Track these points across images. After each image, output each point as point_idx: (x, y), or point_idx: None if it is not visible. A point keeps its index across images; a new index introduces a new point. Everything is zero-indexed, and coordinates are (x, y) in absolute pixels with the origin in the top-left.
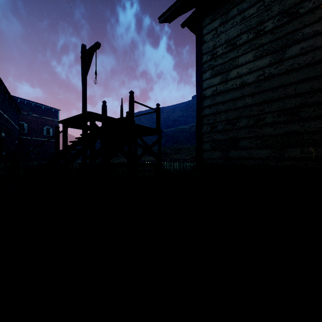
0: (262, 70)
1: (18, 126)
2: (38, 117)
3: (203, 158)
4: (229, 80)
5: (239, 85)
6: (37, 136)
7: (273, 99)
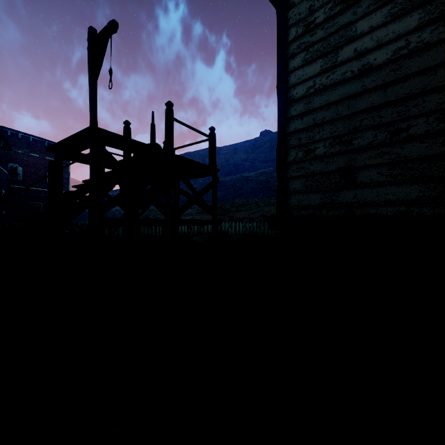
0: (404, 38)
1: (6, 169)
2: (39, 158)
3: (290, 205)
4: (338, 66)
5: (358, 71)
6: (37, 184)
7: (427, 89)
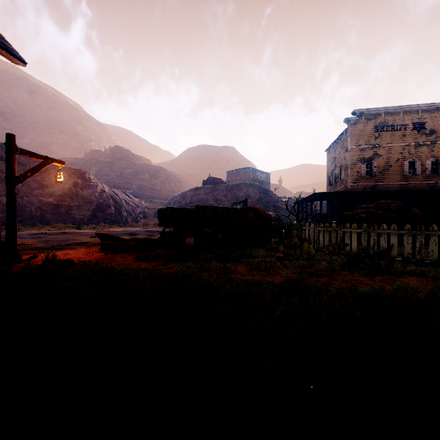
0: None
1: None
2: None
3: None
4: None
5: None
6: None
7: None
